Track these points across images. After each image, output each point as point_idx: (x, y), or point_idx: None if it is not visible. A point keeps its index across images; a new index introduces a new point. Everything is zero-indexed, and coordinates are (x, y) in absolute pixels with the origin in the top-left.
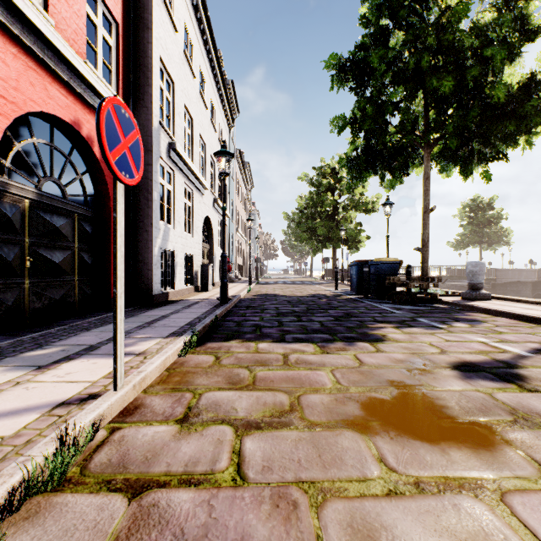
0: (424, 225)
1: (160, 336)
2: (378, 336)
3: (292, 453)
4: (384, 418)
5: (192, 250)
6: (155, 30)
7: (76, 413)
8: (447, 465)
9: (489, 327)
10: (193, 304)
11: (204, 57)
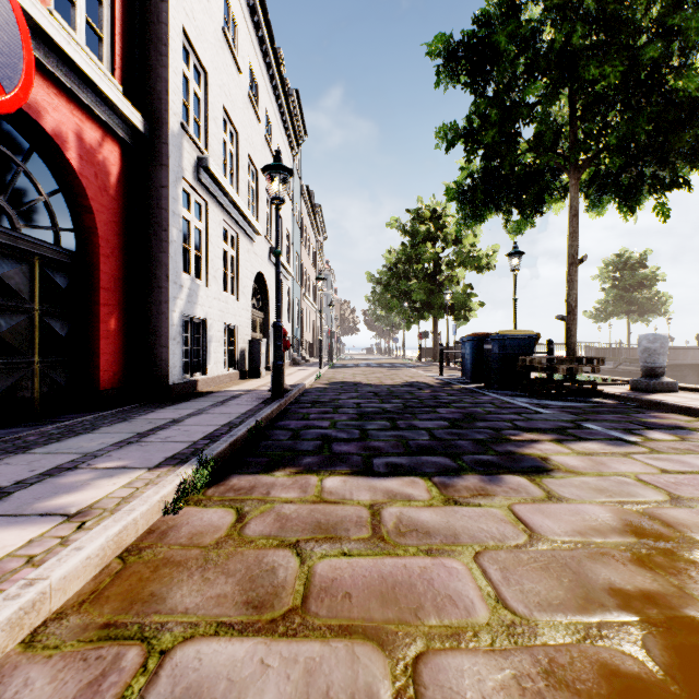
0: (571, 282)
1: (143, 466)
2: (535, 461)
3: None
4: None
5: (236, 319)
6: None
7: None
8: None
9: None
10: (231, 399)
11: (256, 48)
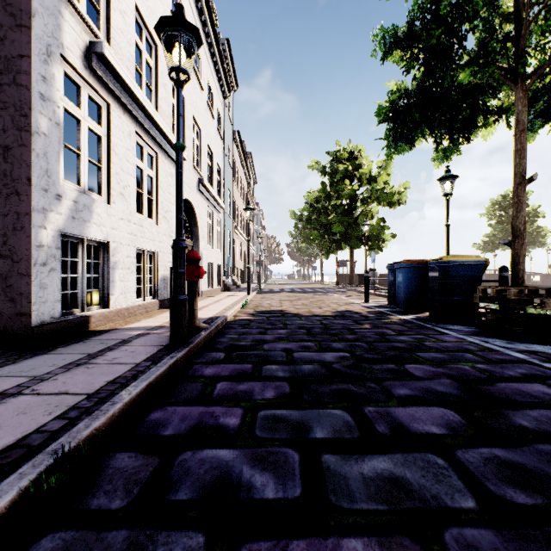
0: (518, 204)
1: None
2: None
3: None
4: None
5: (155, 245)
6: None
7: None
8: None
9: None
10: (113, 348)
11: None
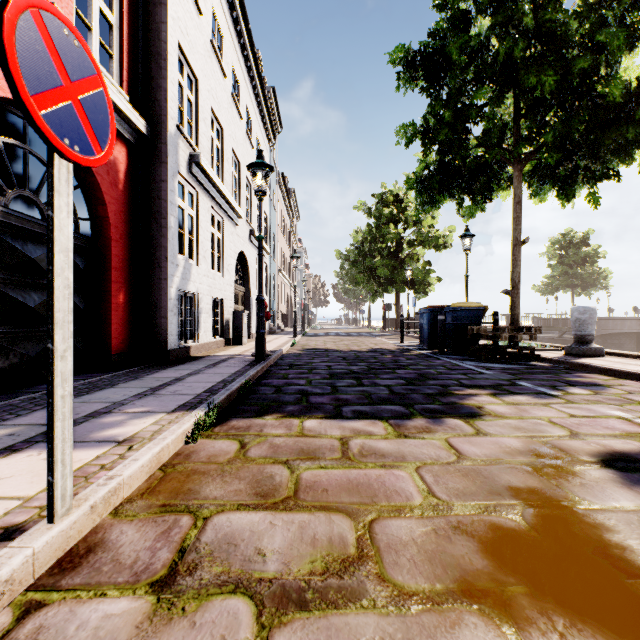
0: (514, 261)
1: (163, 410)
2: (472, 409)
3: None
4: (530, 578)
5: (222, 293)
6: (172, 7)
7: None
8: None
9: (620, 394)
10: (221, 362)
11: (238, 54)
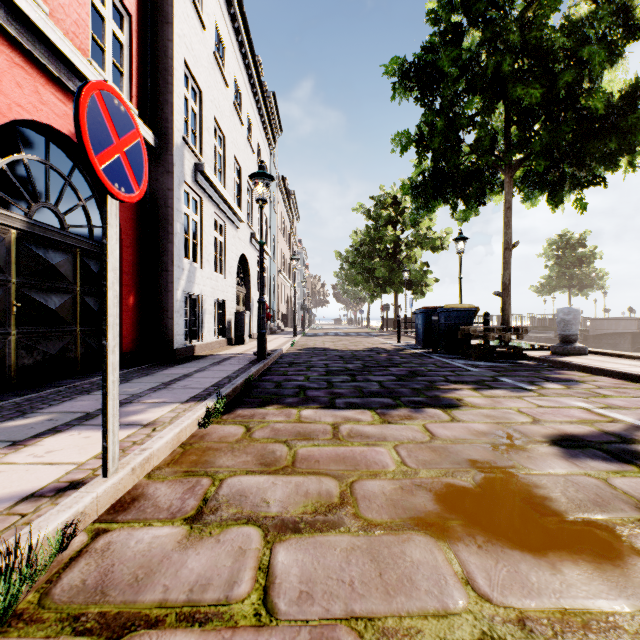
0: (505, 264)
1: (177, 401)
2: (452, 401)
3: (341, 570)
4: (467, 516)
5: (224, 295)
6: (178, 26)
7: (46, 511)
8: (561, 590)
9: (590, 389)
10: (224, 360)
11: (240, 63)
